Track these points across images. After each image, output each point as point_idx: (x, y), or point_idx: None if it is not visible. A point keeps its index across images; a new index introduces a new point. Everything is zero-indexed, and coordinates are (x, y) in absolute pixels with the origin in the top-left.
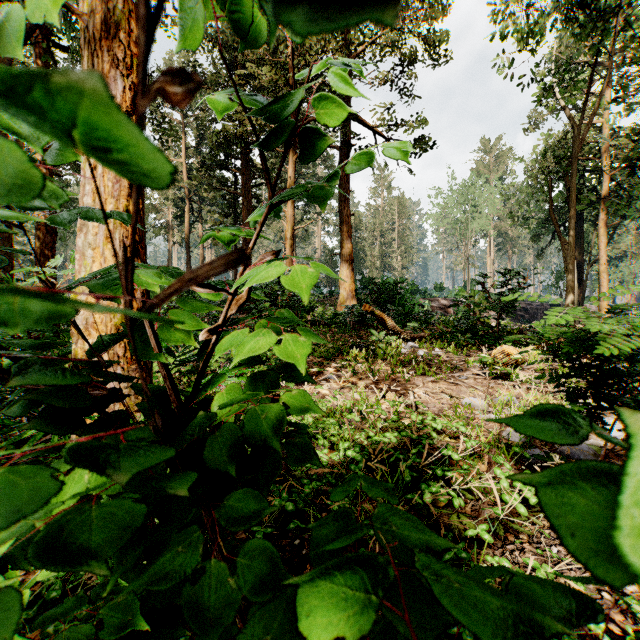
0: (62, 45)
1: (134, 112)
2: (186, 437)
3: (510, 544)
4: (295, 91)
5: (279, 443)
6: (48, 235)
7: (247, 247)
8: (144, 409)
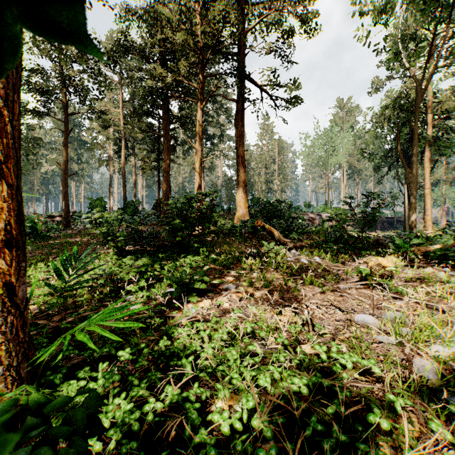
0: None
1: None
2: None
3: None
4: None
5: None
6: None
7: (167, 175)
8: None
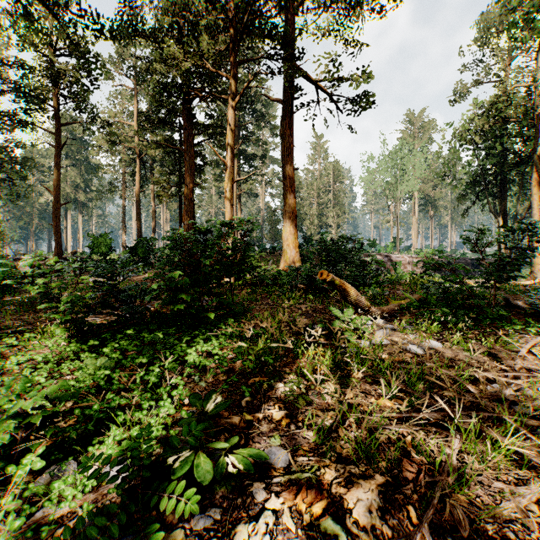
0: None
1: None
2: None
3: None
4: None
5: None
6: None
7: (189, 203)
8: None
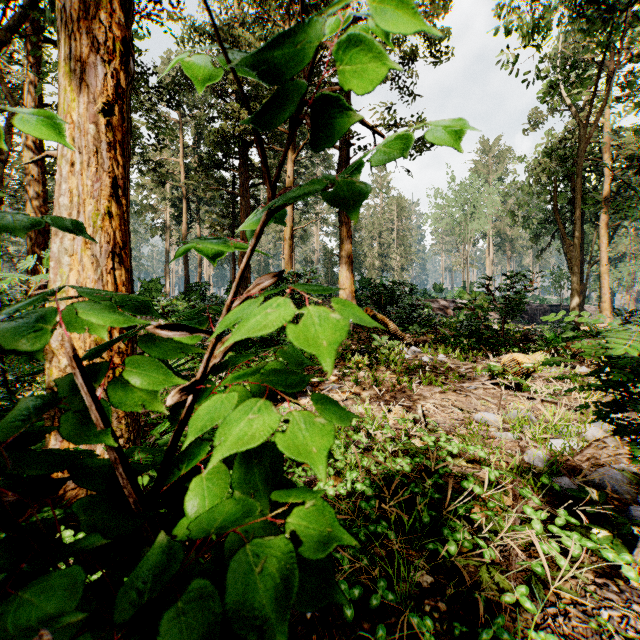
0: (55, 41)
1: (116, 102)
2: (134, 591)
3: (551, 605)
4: (311, 29)
5: (287, 635)
6: (40, 236)
7: None
8: (85, 510)
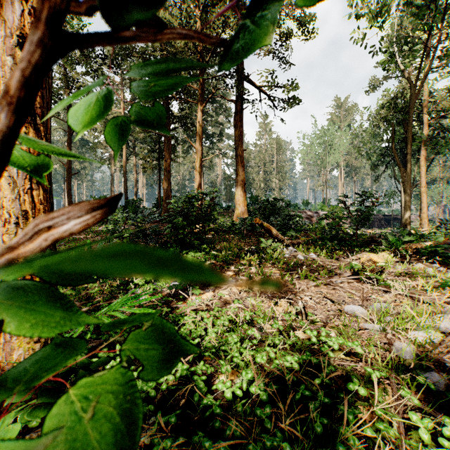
0: None
1: None
2: None
3: None
4: None
5: None
6: None
7: (167, 173)
8: None
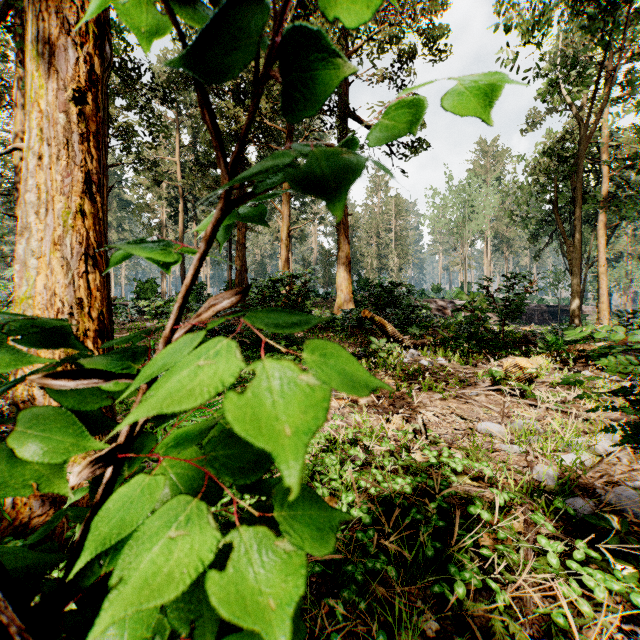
0: None
1: (90, 89)
2: None
3: None
4: None
5: None
6: None
7: (242, 248)
8: None
